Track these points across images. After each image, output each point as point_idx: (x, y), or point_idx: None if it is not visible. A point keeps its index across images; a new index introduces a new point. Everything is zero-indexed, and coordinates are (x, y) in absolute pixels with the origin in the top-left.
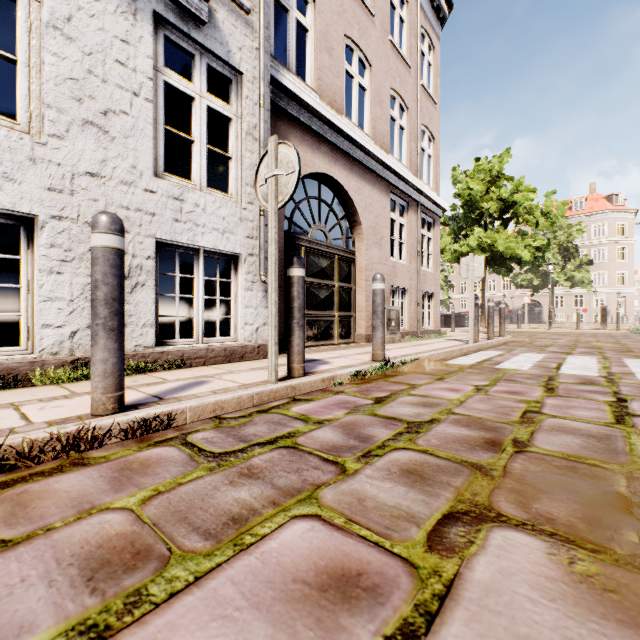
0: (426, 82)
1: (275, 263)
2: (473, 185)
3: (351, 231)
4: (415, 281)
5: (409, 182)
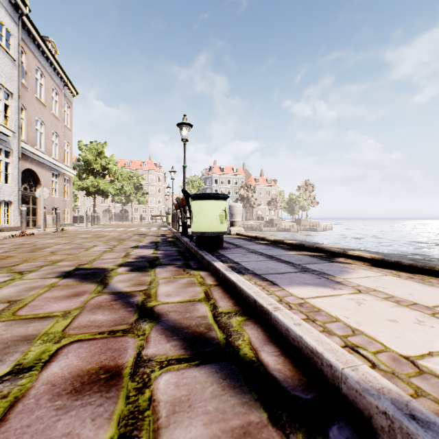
0: (67, 122)
1: (43, 209)
2: (89, 156)
3: (36, 186)
4: (62, 204)
5: (60, 167)
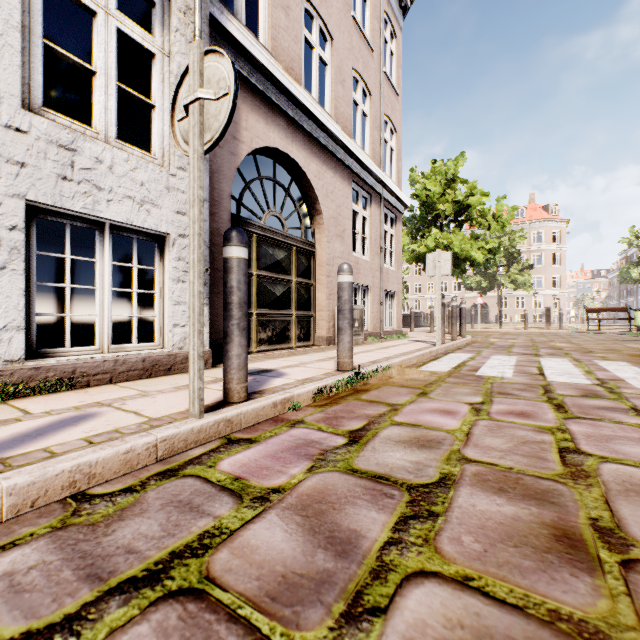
0: (388, 71)
1: (199, 234)
2: (430, 186)
3: (311, 221)
4: (378, 279)
5: (372, 172)
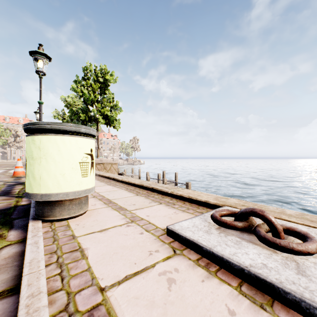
0: None
1: None
2: None
3: None
4: None
5: None
